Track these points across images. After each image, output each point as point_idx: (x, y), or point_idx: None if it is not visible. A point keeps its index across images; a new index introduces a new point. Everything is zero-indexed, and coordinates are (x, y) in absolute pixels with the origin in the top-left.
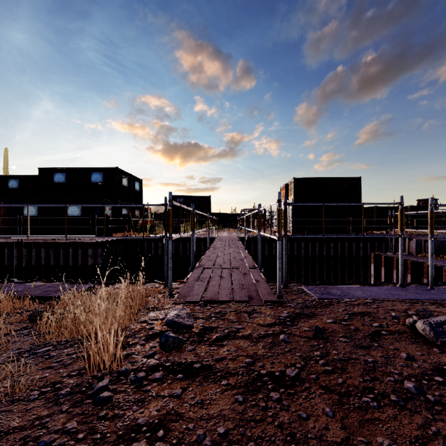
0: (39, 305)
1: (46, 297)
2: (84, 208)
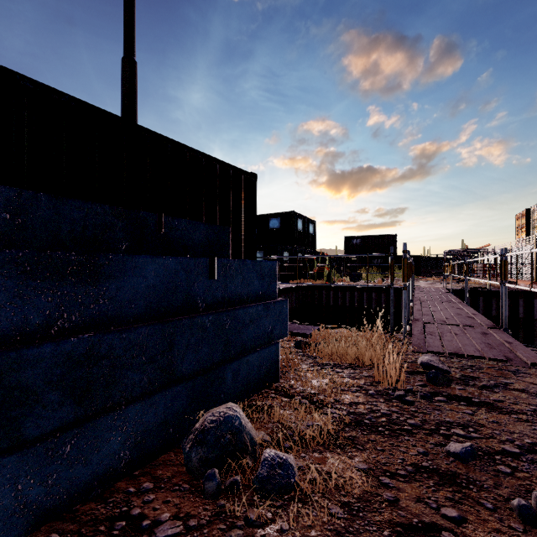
0: (290, 338)
1: (291, 333)
2: (266, 255)
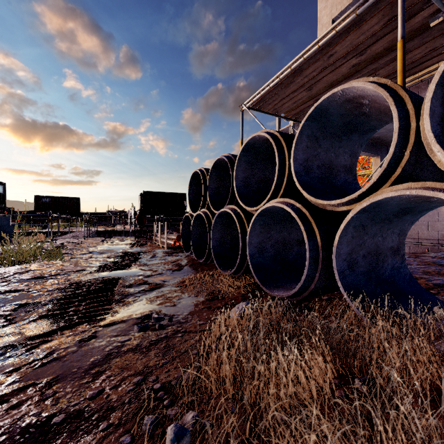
0: None
1: None
2: None
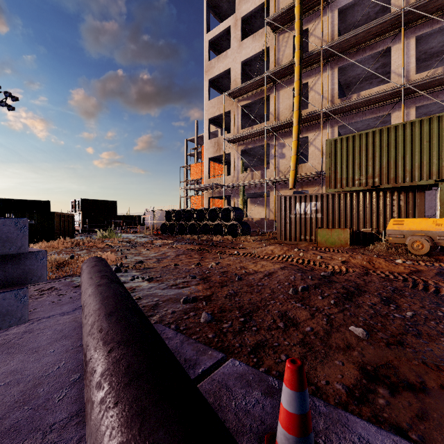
0: None
1: None
2: None
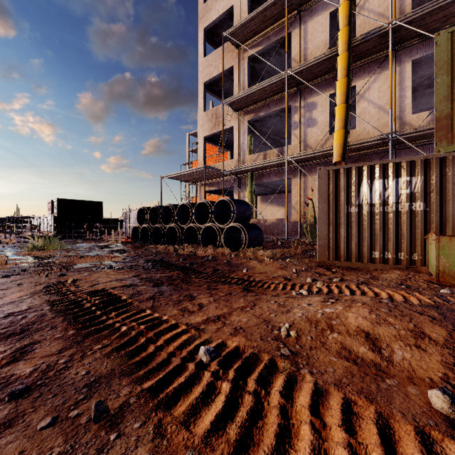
0: None
1: None
2: None
